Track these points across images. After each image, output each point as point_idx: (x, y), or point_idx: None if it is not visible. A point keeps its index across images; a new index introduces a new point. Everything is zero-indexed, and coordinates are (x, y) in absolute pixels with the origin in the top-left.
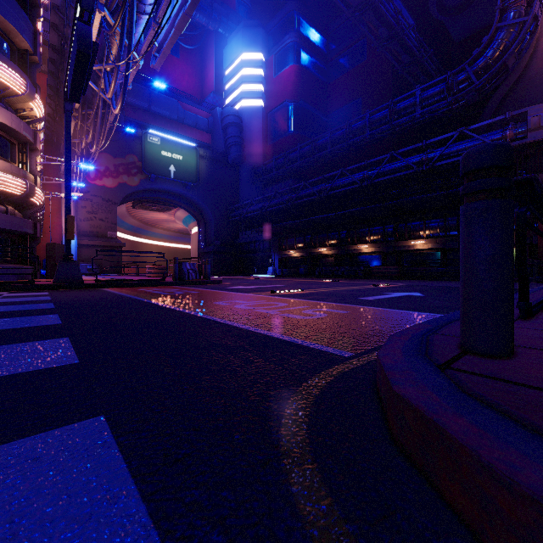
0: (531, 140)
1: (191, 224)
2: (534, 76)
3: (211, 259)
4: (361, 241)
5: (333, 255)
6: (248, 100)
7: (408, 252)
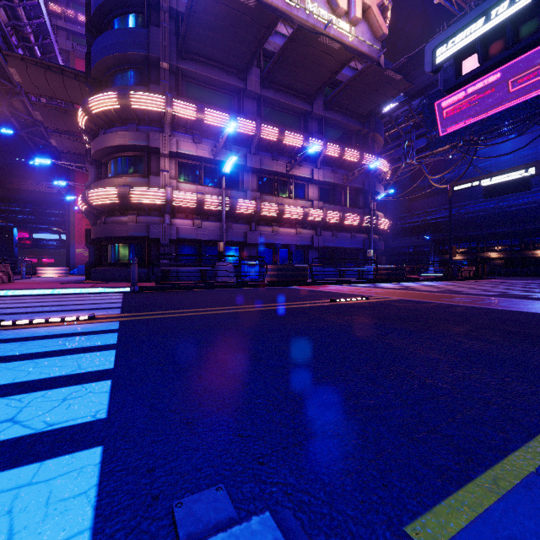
0: None
1: None
2: None
3: None
4: (536, 247)
5: (502, 258)
6: None
7: None
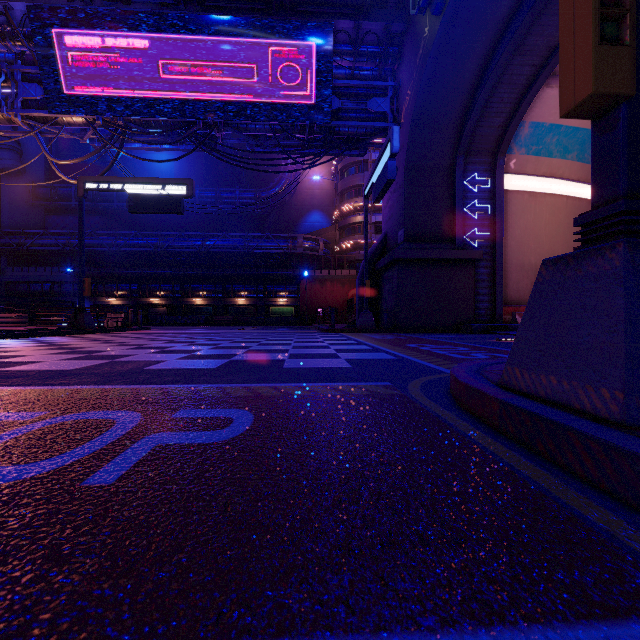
0: (299, 252)
1: None
2: (294, 205)
3: None
4: (194, 295)
5: (165, 305)
6: None
7: (233, 306)
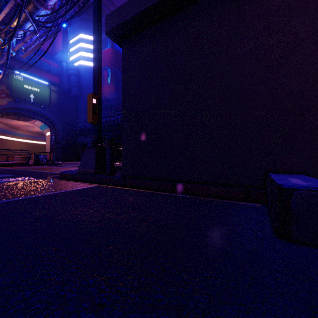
0: None
1: (46, 130)
2: None
3: (60, 151)
4: None
5: None
6: (84, 61)
7: None
